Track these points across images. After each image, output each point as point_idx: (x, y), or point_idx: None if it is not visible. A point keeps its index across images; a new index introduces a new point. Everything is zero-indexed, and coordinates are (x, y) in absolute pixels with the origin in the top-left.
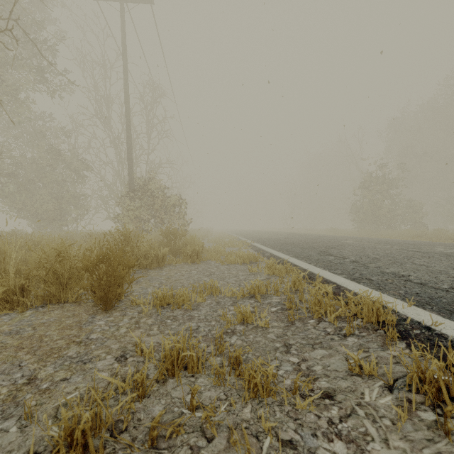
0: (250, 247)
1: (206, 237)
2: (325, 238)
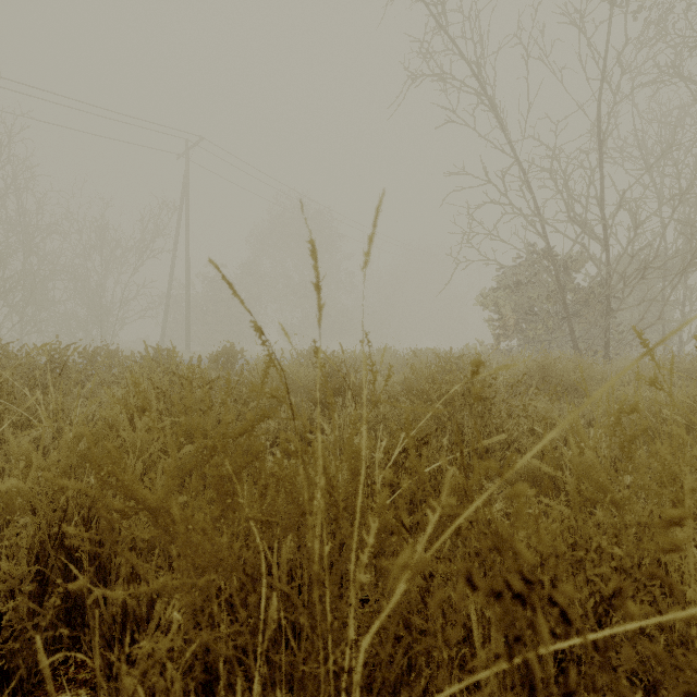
0: None
1: None
2: None
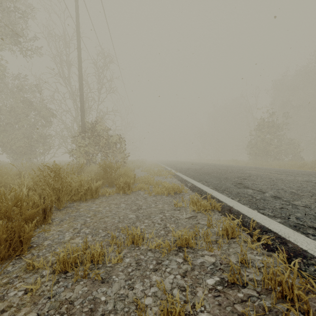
0: (174, 176)
1: (140, 166)
2: (232, 168)
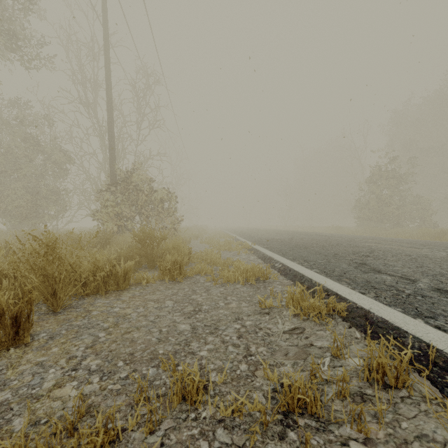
0: (250, 251)
1: (199, 236)
2: (338, 239)
